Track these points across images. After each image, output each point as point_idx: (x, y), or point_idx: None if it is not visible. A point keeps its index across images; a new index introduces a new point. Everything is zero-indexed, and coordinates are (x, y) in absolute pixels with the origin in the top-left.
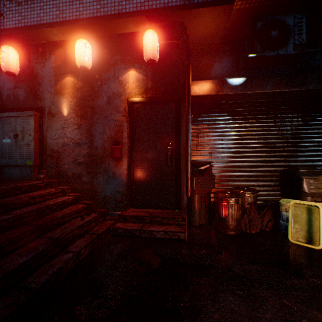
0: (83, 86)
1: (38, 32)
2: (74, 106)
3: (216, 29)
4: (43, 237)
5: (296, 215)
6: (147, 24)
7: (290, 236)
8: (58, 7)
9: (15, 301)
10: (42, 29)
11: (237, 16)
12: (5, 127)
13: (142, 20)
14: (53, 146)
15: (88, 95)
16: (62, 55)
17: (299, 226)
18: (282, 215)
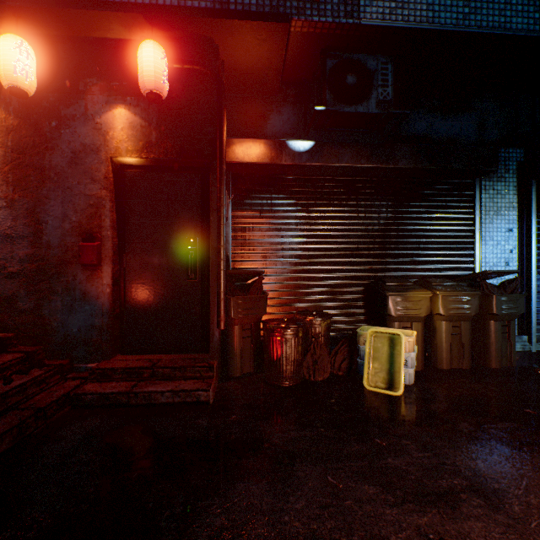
0: (19, 125)
1: None
2: None
3: (267, 59)
4: None
5: (376, 349)
6: (147, 30)
7: (366, 380)
8: None
9: None
10: None
11: (299, 44)
12: None
13: (137, 22)
14: None
15: (31, 144)
16: None
17: (379, 364)
18: (360, 350)
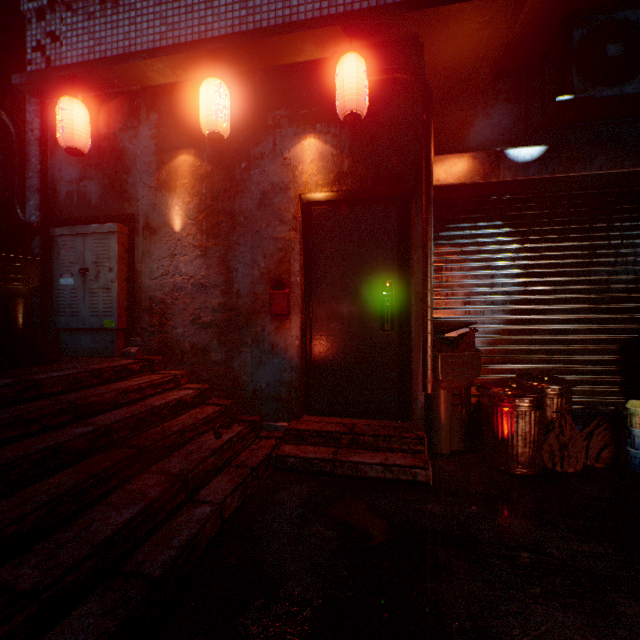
0: (212, 172)
1: (127, 69)
2: (194, 213)
3: (484, 47)
4: (150, 471)
5: None
6: (342, 43)
7: None
8: (164, 18)
9: (122, 602)
10: (134, 63)
11: (530, 18)
12: (63, 254)
13: (333, 35)
14: (154, 291)
15: (223, 189)
16: (171, 112)
17: None
18: (633, 435)
